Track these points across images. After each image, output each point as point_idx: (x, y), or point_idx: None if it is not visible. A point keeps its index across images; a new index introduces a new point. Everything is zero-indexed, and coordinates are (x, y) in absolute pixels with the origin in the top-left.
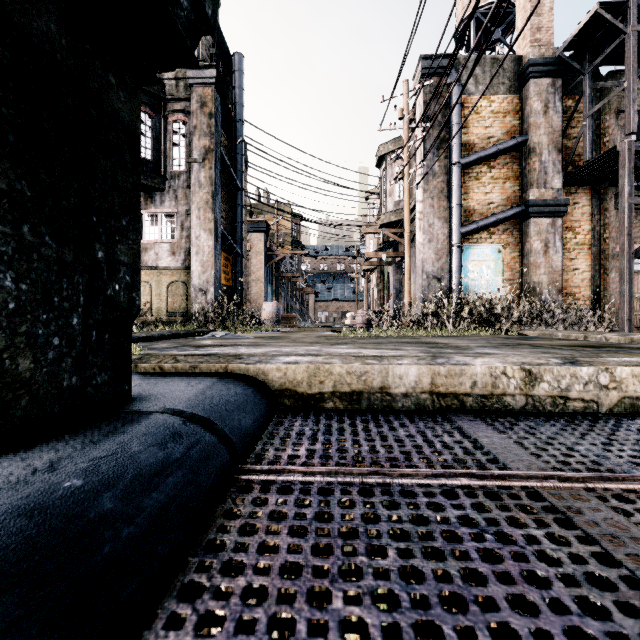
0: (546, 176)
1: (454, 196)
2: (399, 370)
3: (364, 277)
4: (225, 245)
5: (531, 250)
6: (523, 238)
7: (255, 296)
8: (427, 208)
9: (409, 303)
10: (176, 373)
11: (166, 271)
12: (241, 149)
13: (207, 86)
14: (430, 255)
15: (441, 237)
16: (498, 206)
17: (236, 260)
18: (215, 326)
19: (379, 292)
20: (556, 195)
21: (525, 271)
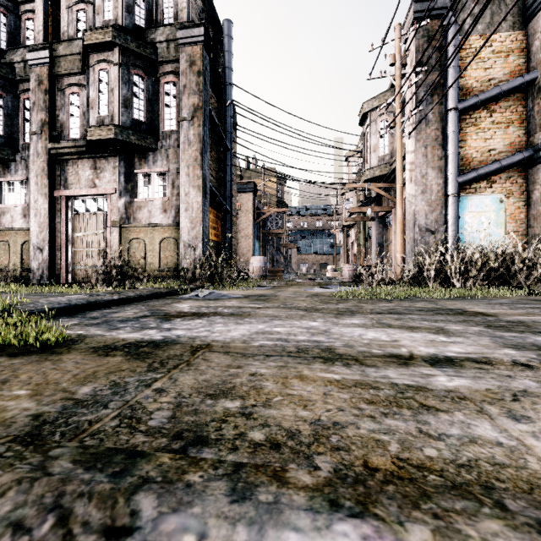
0: None
1: (450, 144)
2: None
3: (343, 232)
4: (214, 202)
5: None
6: (530, 186)
7: (244, 251)
8: (420, 158)
9: (402, 257)
10: None
11: (158, 228)
12: (230, 111)
13: (196, 45)
14: (423, 207)
15: (435, 188)
16: (500, 152)
17: (225, 217)
18: (202, 282)
19: (359, 246)
20: None
21: (533, 222)
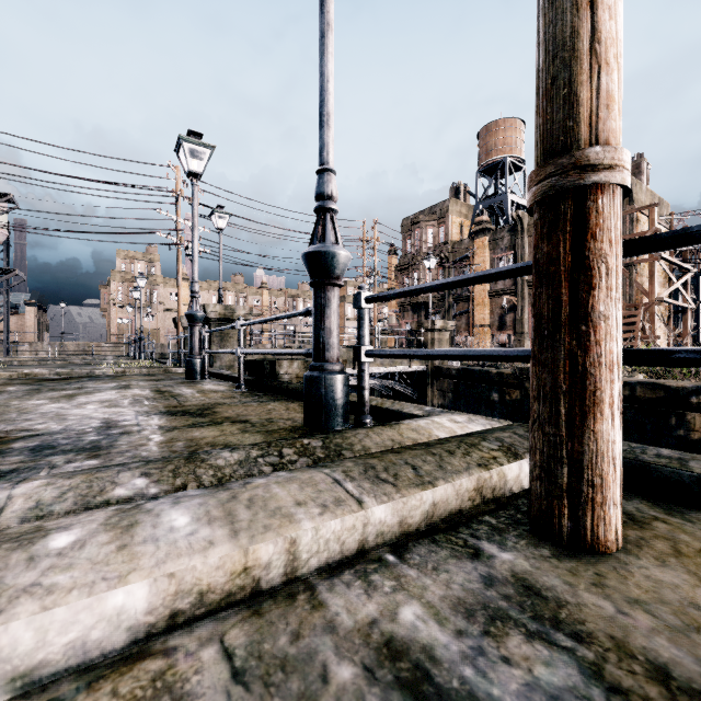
0: None
1: None
2: None
3: None
4: None
5: None
6: None
7: None
8: None
9: None
10: None
11: None
12: None
13: None
14: None
15: None
16: None
17: None
18: None
19: None
20: None
21: None
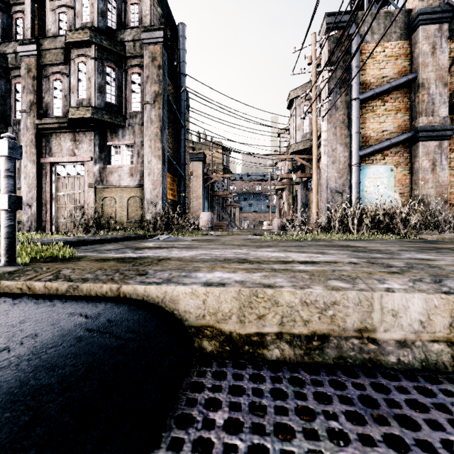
0: (433, 106)
1: (353, 125)
2: (391, 301)
3: (276, 195)
4: (171, 169)
5: (420, 168)
6: (412, 158)
7: (195, 209)
8: (331, 136)
9: (316, 212)
10: (43, 298)
11: (126, 189)
12: (184, 96)
13: (157, 44)
14: (333, 174)
15: (342, 159)
16: (390, 133)
17: (180, 181)
18: (162, 231)
19: (288, 205)
20: (442, 121)
21: (414, 186)
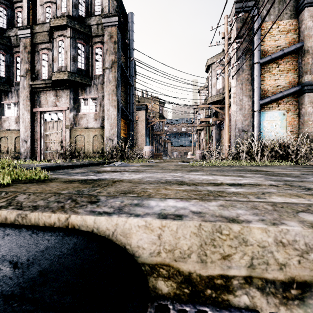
0: None
1: (255, 82)
2: None
3: (197, 133)
4: (123, 115)
5: (306, 113)
6: (299, 106)
7: (140, 143)
8: (238, 90)
9: (228, 145)
10: None
11: (92, 129)
12: (132, 64)
13: (113, 26)
14: (240, 117)
15: (247, 107)
16: (283, 87)
17: (130, 123)
18: (117, 159)
19: (206, 141)
20: None
21: (301, 126)
